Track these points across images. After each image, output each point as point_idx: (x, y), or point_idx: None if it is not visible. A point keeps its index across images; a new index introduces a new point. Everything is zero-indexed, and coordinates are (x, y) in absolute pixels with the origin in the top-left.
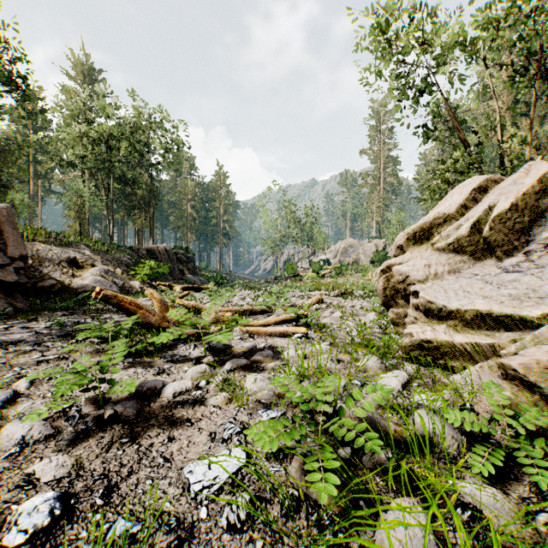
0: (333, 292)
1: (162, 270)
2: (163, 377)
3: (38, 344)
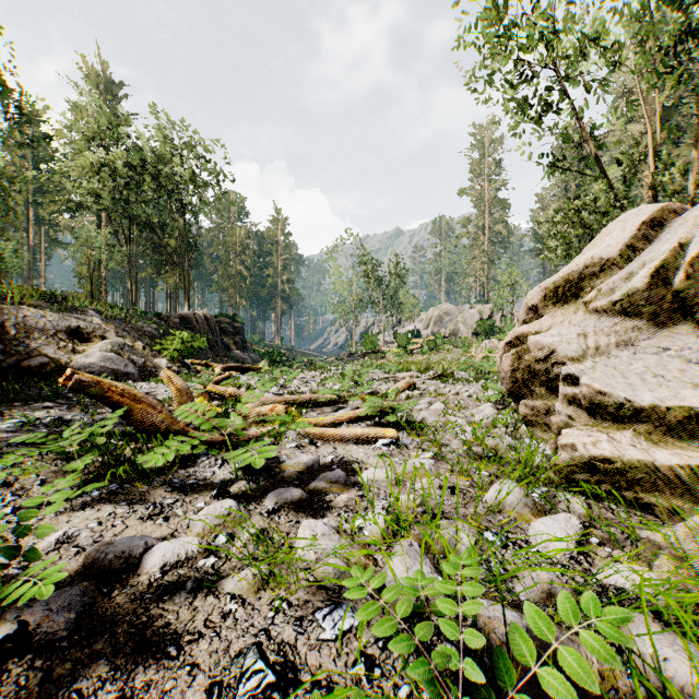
0: (427, 373)
1: (198, 343)
2: (156, 523)
3: None
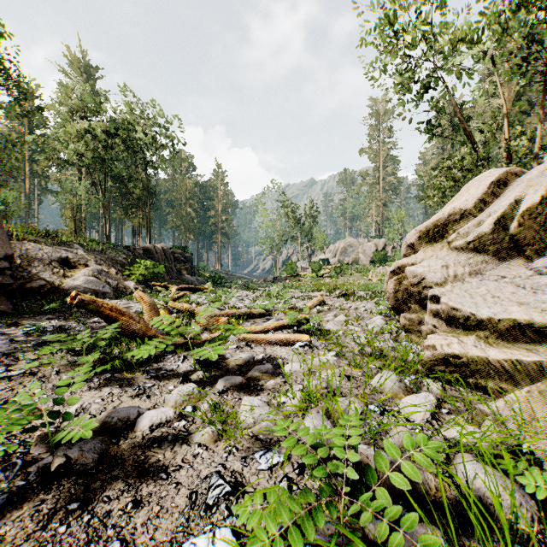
0: (334, 293)
1: (158, 270)
2: (142, 400)
3: (8, 355)
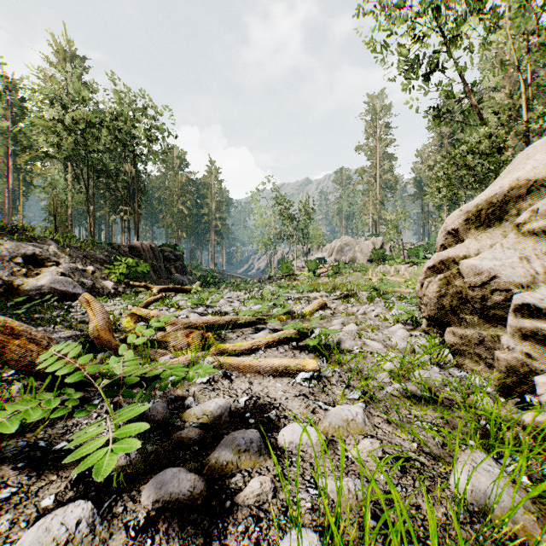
0: (334, 293)
1: (141, 268)
2: None
3: None
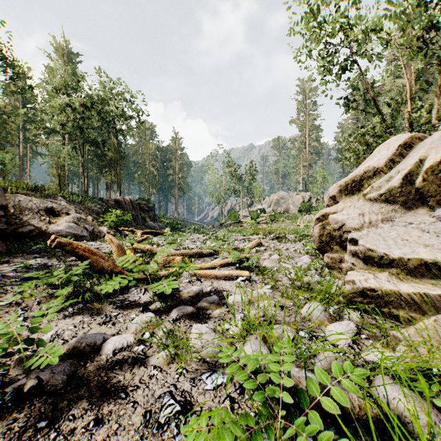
0: (269, 236)
1: (126, 217)
2: (108, 326)
3: None
